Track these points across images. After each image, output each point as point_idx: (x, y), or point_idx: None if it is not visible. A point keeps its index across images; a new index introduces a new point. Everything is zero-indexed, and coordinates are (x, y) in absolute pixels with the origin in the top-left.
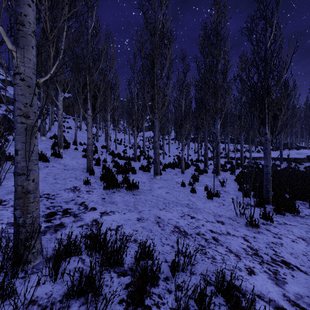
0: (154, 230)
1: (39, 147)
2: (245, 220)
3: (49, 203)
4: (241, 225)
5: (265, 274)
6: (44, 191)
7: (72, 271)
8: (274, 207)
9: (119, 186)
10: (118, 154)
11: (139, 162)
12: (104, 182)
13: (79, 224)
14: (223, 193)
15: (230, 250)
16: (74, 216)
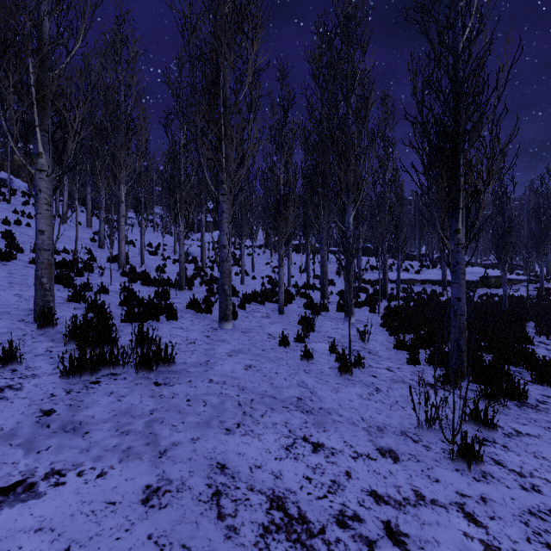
0: (198, 549)
1: None
2: (438, 435)
3: None
4: (438, 456)
5: None
6: None
7: None
8: (480, 388)
9: (116, 362)
10: (143, 275)
11: (189, 292)
12: (76, 351)
13: None
14: (367, 358)
15: None
16: None
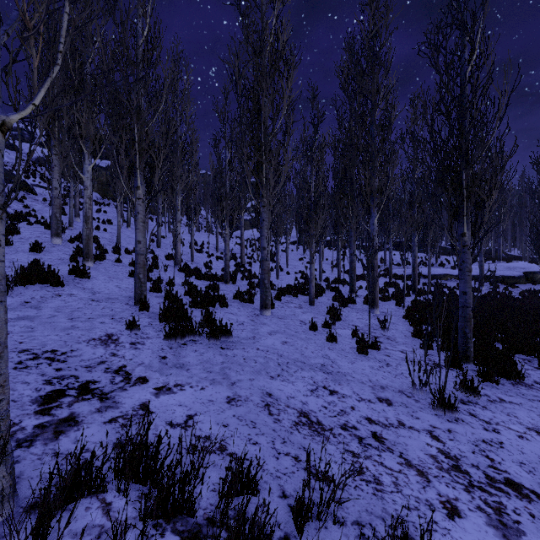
0: (260, 424)
1: (47, 258)
2: (429, 395)
3: (52, 371)
4: (424, 406)
5: (480, 515)
6: (46, 345)
7: (79, 536)
8: (479, 368)
9: (194, 333)
10: (196, 270)
11: (233, 285)
12: (167, 325)
13: (109, 417)
14: (385, 343)
15: (408, 460)
16: (100, 399)
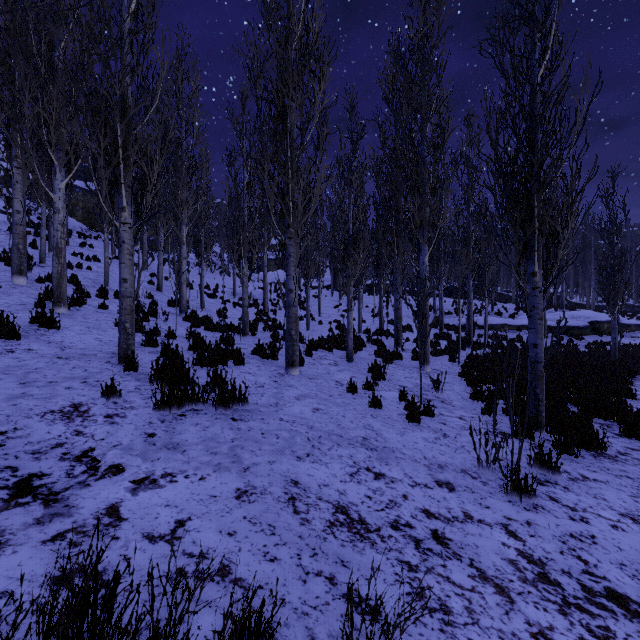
0: (281, 528)
1: (3, 303)
2: (499, 475)
3: None
4: (494, 490)
5: None
6: None
7: None
8: (554, 437)
9: (197, 399)
10: (206, 319)
11: (253, 338)
12: (160, 389)
13: (54, 532)
14: (439, 407)
15: (482, 571)
16: (46, 502)
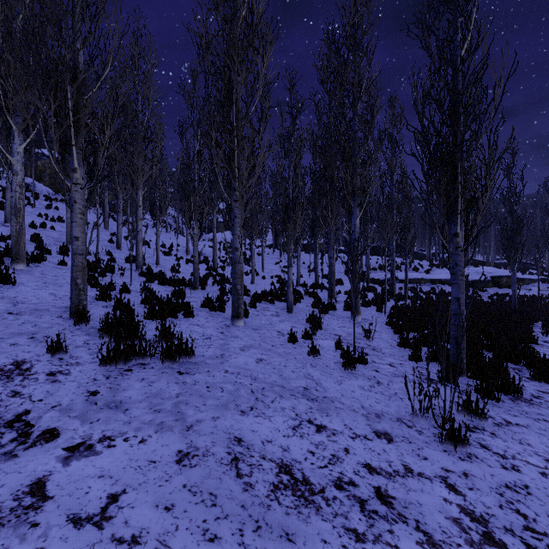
0: (222, 496)
1: None
2: (431, 423)
3: None
4: (429, 439)
5: None
6: None
7: None
8: (476, 383)
9: (144, 354)
10: (160, 275)
11: (203, 291)
12: (109, 344)
13: None
14: (371, 354)
15: (429, 535)
16: None
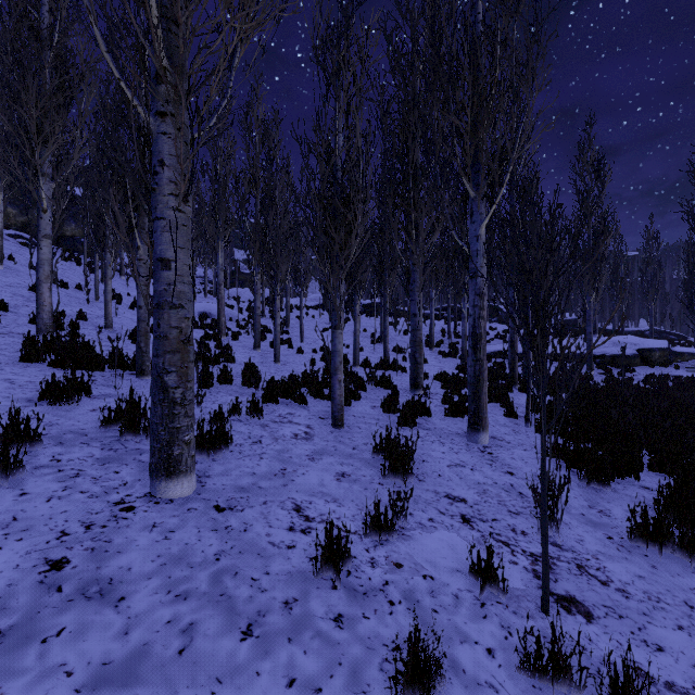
0: None
1: None
2: None
3: None
4: None
5: None
6: None
7: None
8: None
9: None
10: (74, 345)
11: None
12: None
13: None
14: (597, 610)
15: None
16: None
